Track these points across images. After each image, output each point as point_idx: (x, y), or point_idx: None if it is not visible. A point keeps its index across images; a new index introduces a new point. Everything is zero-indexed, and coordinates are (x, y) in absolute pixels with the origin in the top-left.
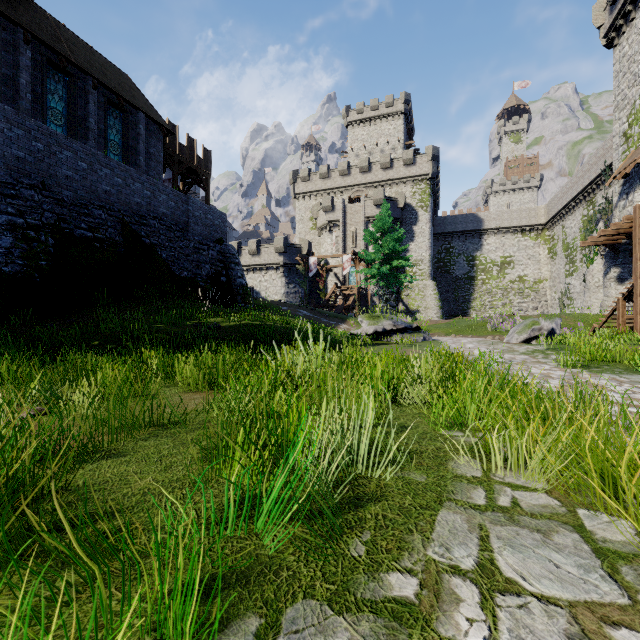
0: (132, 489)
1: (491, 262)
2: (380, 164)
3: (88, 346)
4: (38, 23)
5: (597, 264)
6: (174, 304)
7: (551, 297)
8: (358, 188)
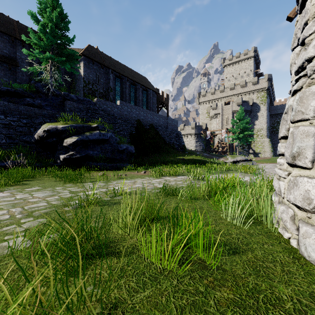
0: None
1: None
2: (240, 85)
3: (158, 163)
4: (128, 73)
5: None
6: (167, 152)
7: None
8: (229, 97)
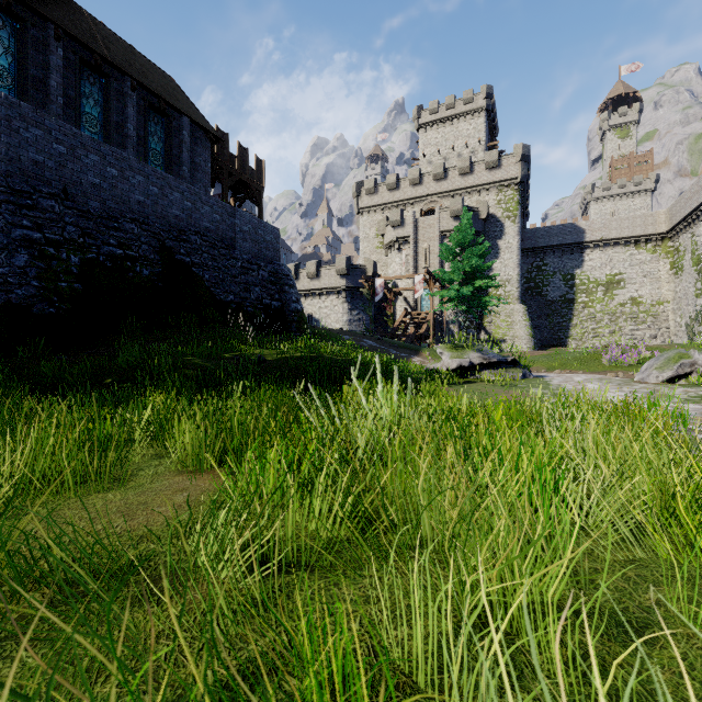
0: None
1: (595, 281)
2: (458, 169)
3: (98, 385)
4: (72, 19)
5: None
6: (216, 333)
7: (675, 323)
8: (431, 199)
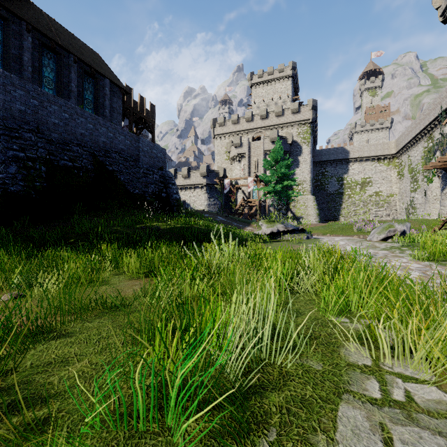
0: (69, 372)
1: (355, 182)
2: (274, 113)
3: (66, 243)
4: (36, 18)
5: (435, 183)
6: (129, 213)
7: (400, 207)
8: (259, 130)
